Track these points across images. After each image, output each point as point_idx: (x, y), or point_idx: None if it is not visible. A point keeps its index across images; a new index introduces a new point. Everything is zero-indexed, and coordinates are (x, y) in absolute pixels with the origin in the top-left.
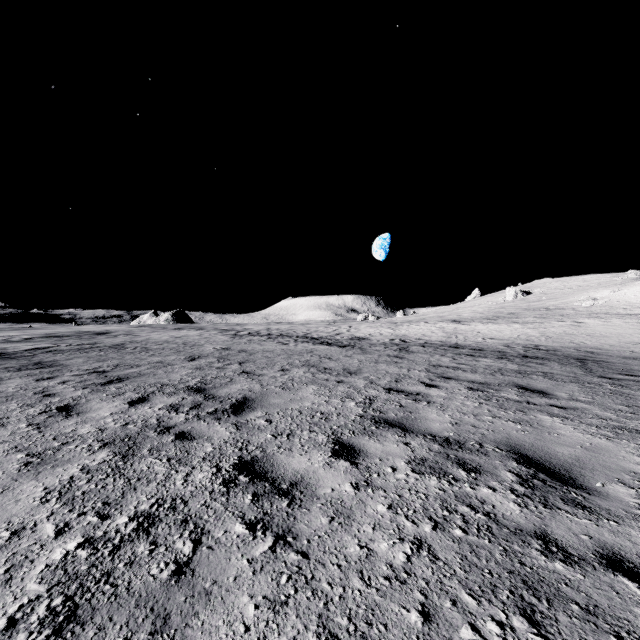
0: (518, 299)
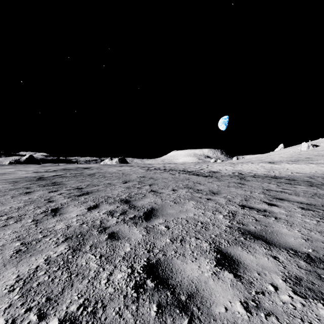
0: (310, 149)
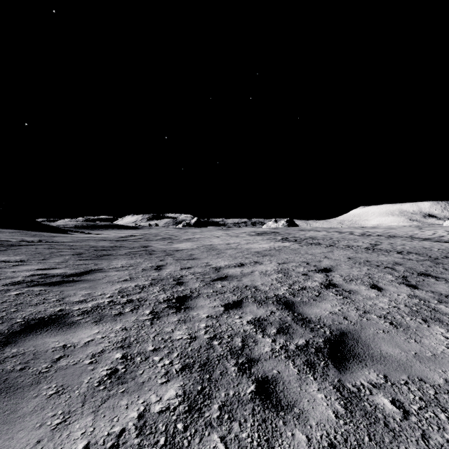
0: None
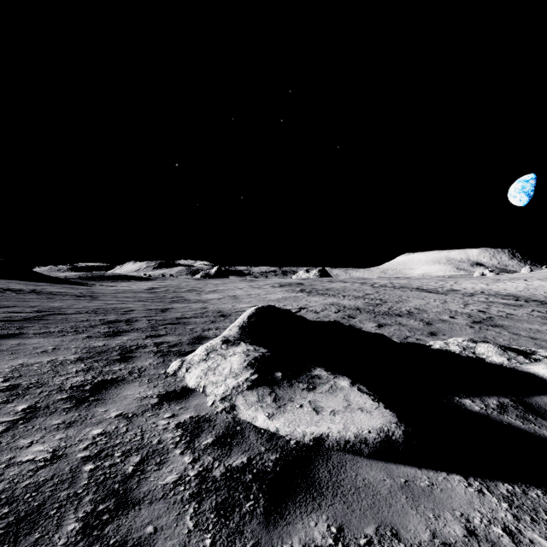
0: None
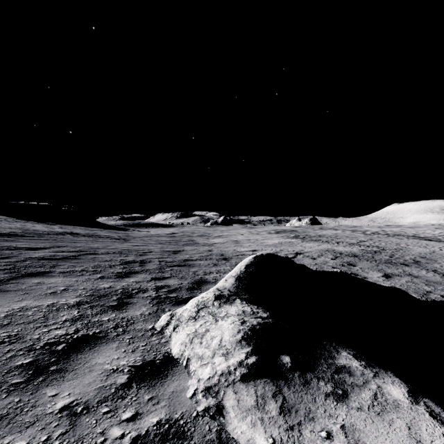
0: None
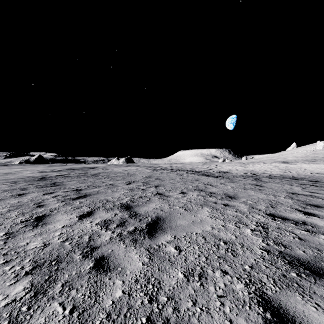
0: None
